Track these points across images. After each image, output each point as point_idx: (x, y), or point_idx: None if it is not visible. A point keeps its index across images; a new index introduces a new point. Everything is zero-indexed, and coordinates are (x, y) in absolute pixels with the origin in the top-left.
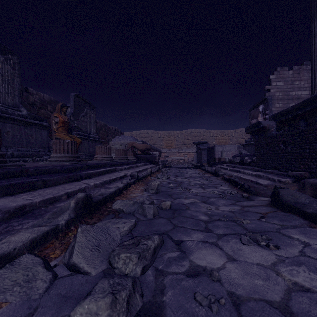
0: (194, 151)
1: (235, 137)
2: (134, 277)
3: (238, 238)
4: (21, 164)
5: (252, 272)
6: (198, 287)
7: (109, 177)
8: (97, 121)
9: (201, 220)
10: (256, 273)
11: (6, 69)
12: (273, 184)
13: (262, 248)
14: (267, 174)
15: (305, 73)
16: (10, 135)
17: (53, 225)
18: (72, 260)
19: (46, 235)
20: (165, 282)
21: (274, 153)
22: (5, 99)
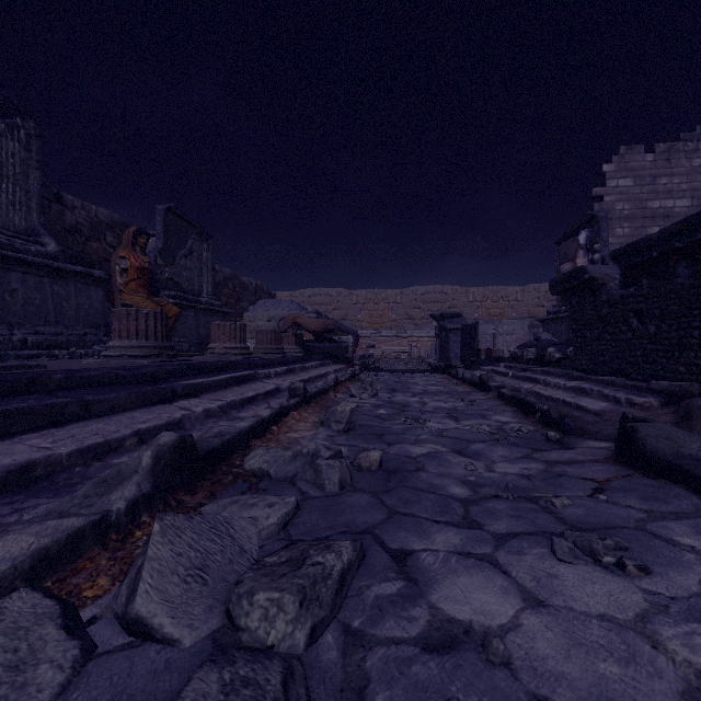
0: (433, 334)
1: (523, 303)
2: (290, 655)
3: (547, 546)
4: (35, 364)
5: (590, 638)
6: (453, 681)
7: (239, 394)
8: (216, 267)
9: (453, 496)
10: (599, 643)
11: (10, 150)
12: (615, 409)
13: (607, 572)
14: (601, 387)
15: (683, 159)
16: (19, 299)
17: (95, 513)
18: (132, 608)
19: (76, 538)
20: (368, 665)
21: (617, 338)
22: (8, 217)
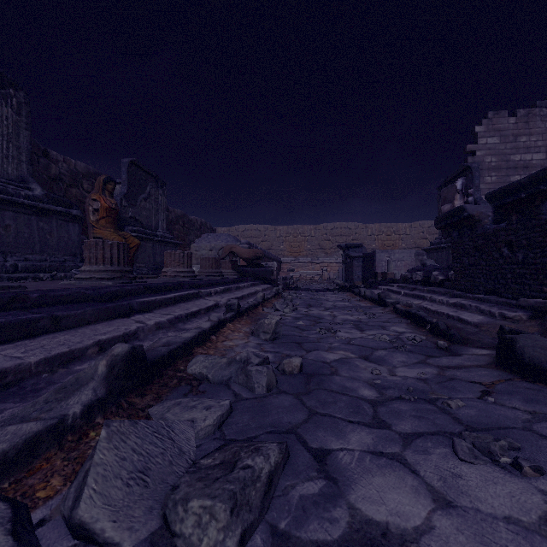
0: (340, 261)
1: (410, 236)
2: None
3: (448, 446)
4: (17, 285)
5: (499, 542)
6: None
7: (185, 309)
8: (170, 208)
9: (363, 398)
10: (508, 546)
11: (4, 114)
12: (491, 321)
13: (505, 472)
14: (478, 303)
15: (539, 122)
16: (11, 233)
17: (53, 418)
18: (76, 514)
19: (33, 442)
20: None
21: (490, 264)
22: (3, 167)
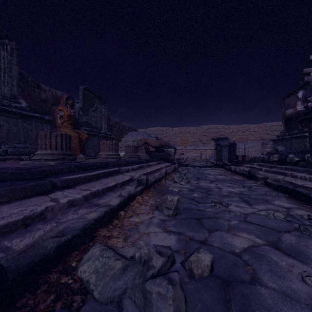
0: (212, 148)
1: (257, 132)
2: None
3: None
4: None
5: None
6: None
7: (104, 184)
8: (111, 118)
9: None
10: None
11: (2, 55)
12: None
13: None
14: None
15: None
16: (5, 130)
17: None
18: None
19: None
20: None
21: None
22: (1, 89)
